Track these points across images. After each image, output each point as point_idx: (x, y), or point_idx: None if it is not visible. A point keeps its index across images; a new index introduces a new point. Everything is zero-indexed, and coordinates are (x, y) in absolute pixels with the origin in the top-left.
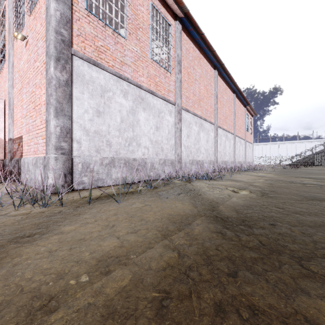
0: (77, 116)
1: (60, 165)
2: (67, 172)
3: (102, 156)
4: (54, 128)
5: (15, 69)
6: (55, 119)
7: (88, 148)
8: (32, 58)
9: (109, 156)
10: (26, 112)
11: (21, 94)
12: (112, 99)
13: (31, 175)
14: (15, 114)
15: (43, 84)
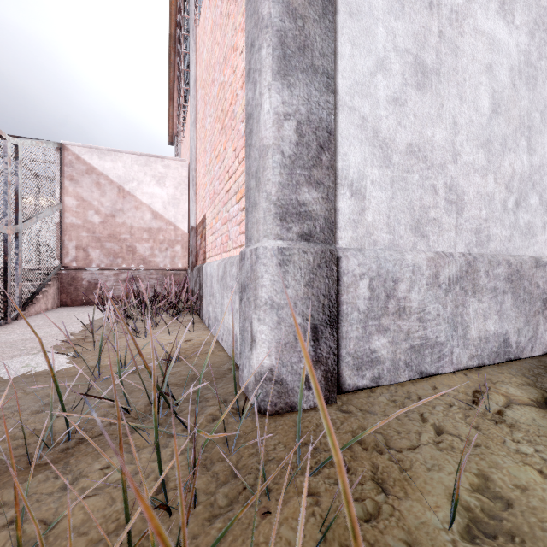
0: (352, 82)
1: (297, 286)
2: (323, 319)
3: (433, 250)
4: (275, 124)
5: (198, 83)
6: (277, 86)
7: (387, 216)
8: (219, 2)
9: (456, 248)
10: (210, 156)
11: (204, 123)
12: (465, 19)
13: (216, 308)
14: (198, 176)
15: (240, 22)
